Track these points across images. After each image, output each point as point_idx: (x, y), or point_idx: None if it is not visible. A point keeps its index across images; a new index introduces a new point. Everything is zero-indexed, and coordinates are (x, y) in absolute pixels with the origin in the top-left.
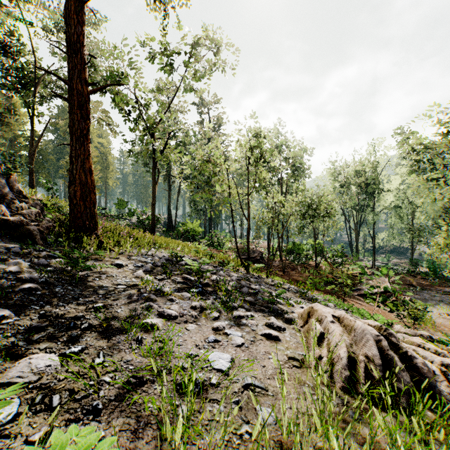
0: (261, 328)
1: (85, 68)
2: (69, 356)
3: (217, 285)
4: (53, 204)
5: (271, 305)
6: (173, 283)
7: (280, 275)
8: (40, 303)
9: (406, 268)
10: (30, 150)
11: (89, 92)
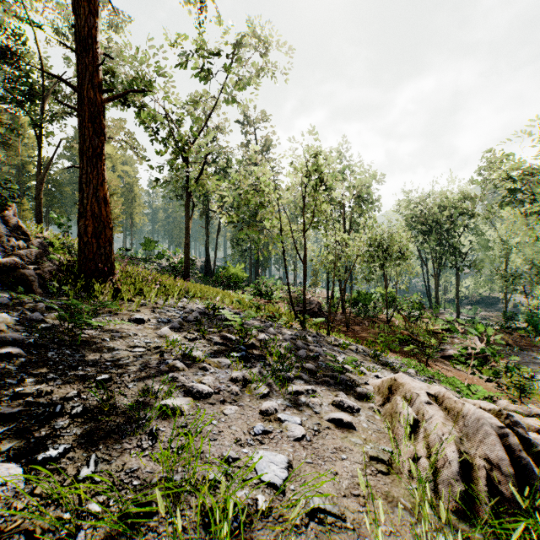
0: (327, 409)
1: (98, 70)
2: (41, 465)
3: (266, 347)
4: (62, 243)
5: (337, 374)
6: (208, 344)
7: (343, 332)
8: (20, 375)
9: (498, 323)
10: (38, 178)
11: (104, 101)
